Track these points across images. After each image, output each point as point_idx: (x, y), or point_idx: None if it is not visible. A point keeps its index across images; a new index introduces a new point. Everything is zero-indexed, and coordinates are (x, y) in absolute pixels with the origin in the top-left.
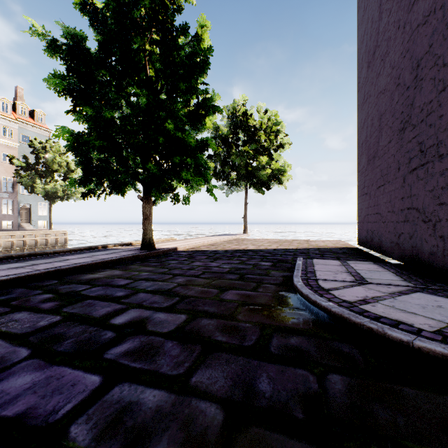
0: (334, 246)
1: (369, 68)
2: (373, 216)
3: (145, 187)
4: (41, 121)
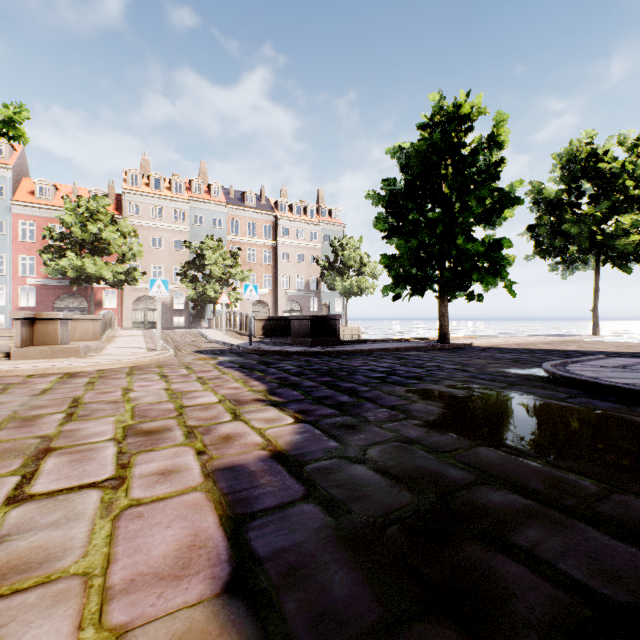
0: None
1: None
2: None
3: (441, 288)
4: (337, 217)
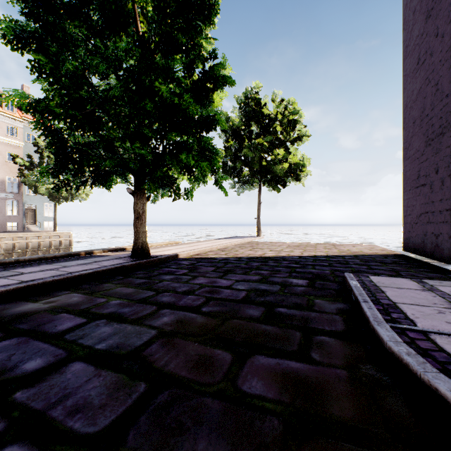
0: (373, 253)
1: (431, 18)
2: (439, 214)
3: (137, 178)
4: None
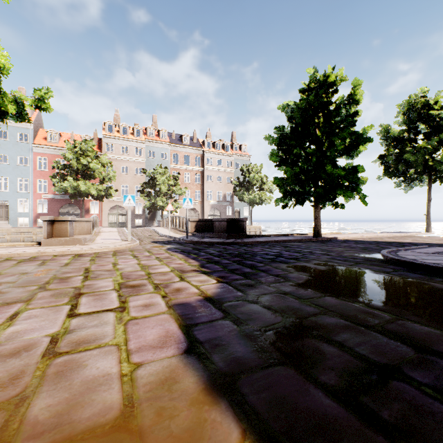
0: None
1: None
2: None
3: (315, 200)
4: (245, 151)
